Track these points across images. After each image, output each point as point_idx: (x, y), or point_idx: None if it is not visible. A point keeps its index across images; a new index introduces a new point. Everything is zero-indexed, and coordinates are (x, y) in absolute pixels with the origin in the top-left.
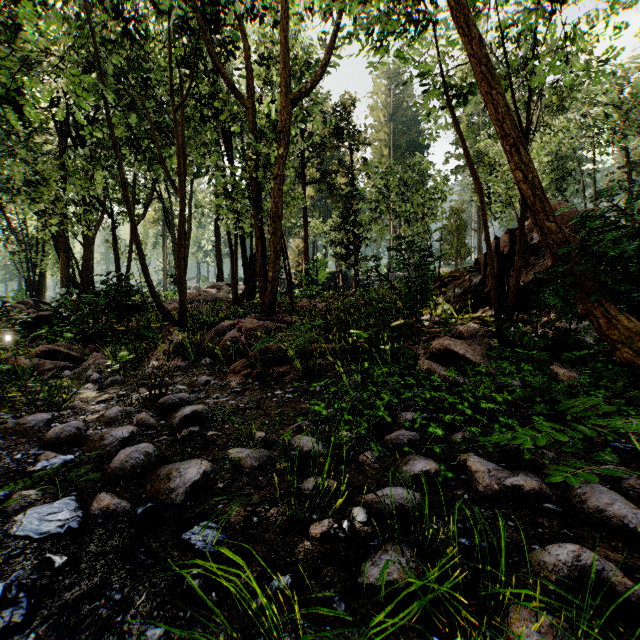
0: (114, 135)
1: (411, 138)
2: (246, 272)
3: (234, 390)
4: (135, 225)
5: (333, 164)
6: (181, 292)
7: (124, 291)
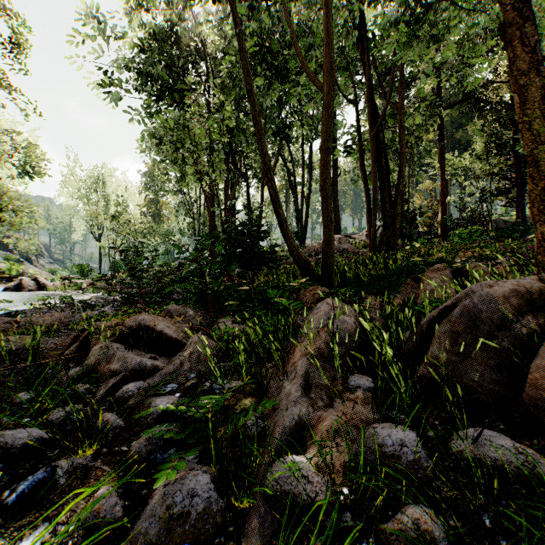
0: None
1: None
2: (385, 213)
3: None
4: (261, 127)
5: (459, 97)
6: (326, 229)
7: (248, 234)
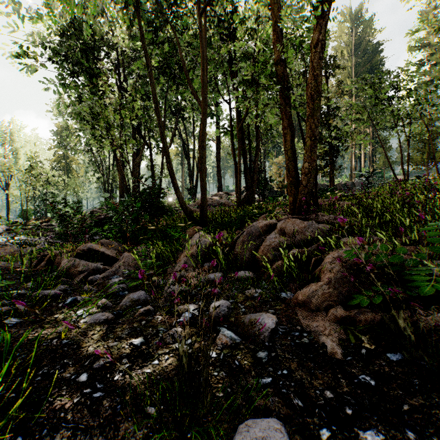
0: (145, 47)
1: (371, 67)
2: (247, 180)
3: (359, 382)
4: (163, 130)
5: None
6: (202, 193)
7: (154, 194)
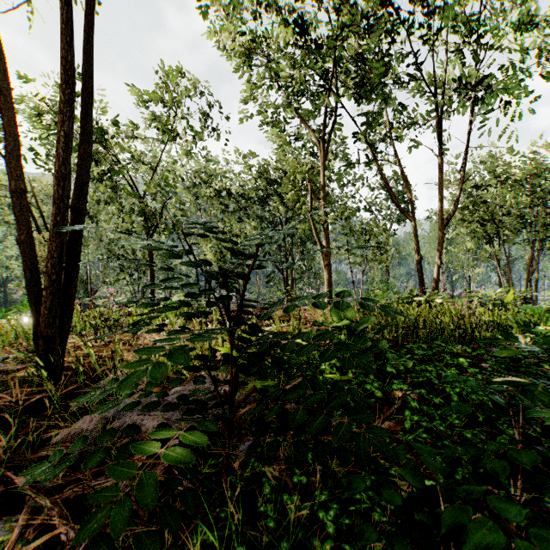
0: None
1: None
2: None
3: None
4: None
5: None
6: None
7: None
